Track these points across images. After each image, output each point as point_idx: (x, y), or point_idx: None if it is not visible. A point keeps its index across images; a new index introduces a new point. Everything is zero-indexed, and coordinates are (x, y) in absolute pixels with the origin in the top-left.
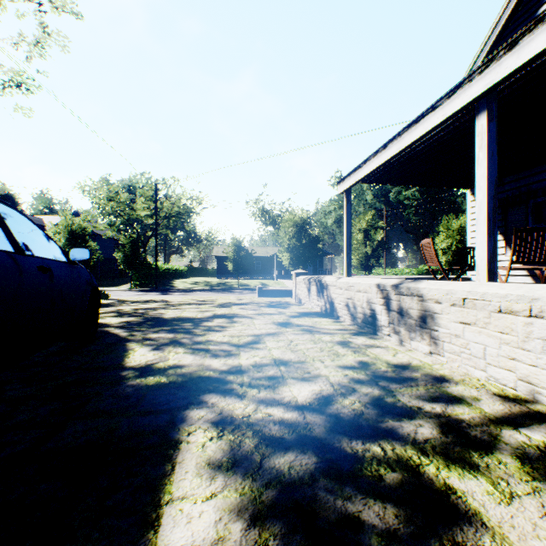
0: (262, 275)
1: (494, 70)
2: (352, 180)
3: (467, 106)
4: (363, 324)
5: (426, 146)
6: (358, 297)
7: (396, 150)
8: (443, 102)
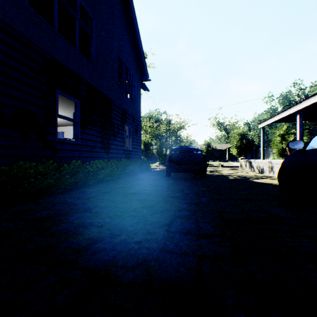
0: (219, 159)
1: (297, 106)
2: (263, 124)
3: (293, 112)
4: (260, 172)
5: (291, 114)
6: (259, 165)
7: (277, 119)
8: (288, 109)
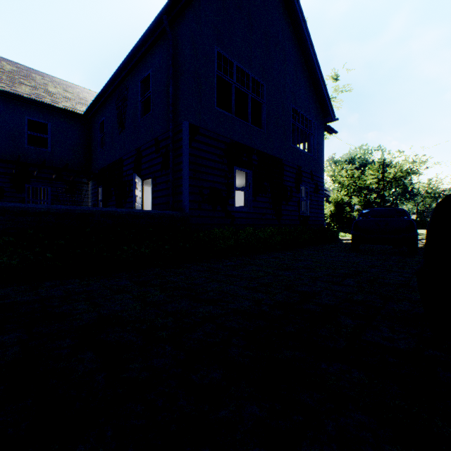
0: None
1: None
2: None
3: None
4: None
5: None
6: None
7: None
8: None
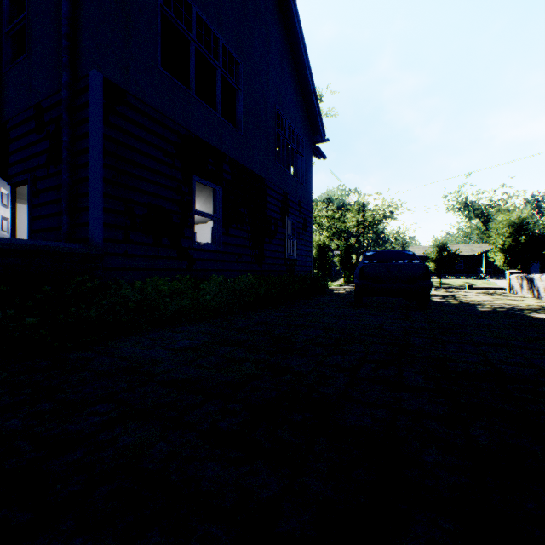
0: (465, 274)
1: None
2: None
3: None
4: None
5: None
6: None
7: None
8: None
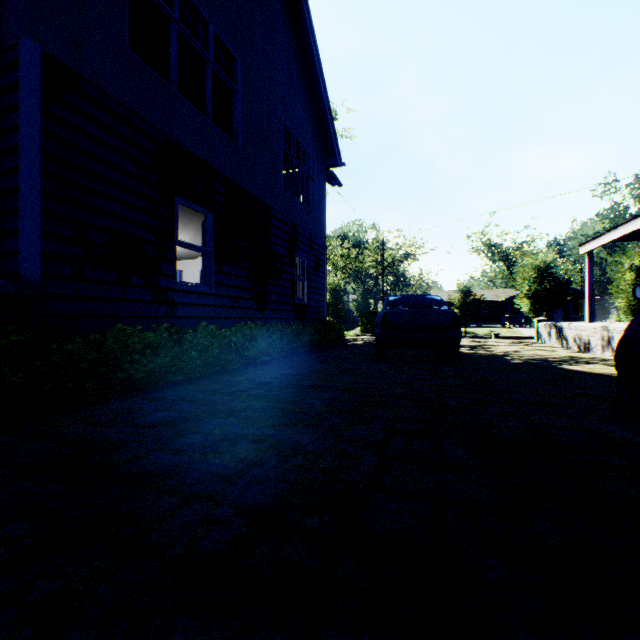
0: (489, 322)
1: None
2: (591, 246)
3: None
4: (583, 349)
5: None
6: (580, 334)
7: (622, 233)
8: None
